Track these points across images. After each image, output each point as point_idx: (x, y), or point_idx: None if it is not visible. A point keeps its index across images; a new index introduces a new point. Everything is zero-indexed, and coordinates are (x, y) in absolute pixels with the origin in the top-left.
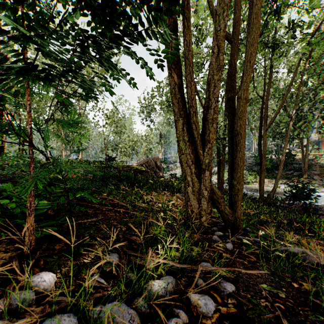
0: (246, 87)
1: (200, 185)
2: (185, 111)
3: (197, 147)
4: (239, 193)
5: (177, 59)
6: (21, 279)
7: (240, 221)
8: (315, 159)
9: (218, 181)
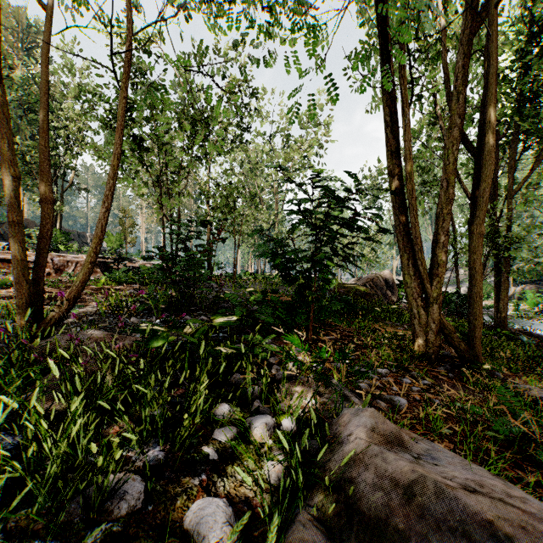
0: (478, 222)
1: (428, 318)
2: (410, 247)
3: (424, 281)
4: (475, 329)
5: (403, 198)
6: None
7: (479, 360)
8: None
9: (495, 316)
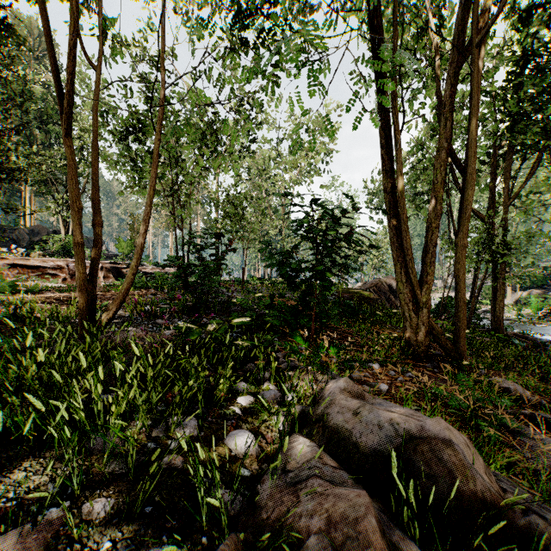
0: (461, 236)
1: (418, 320)
2: (402, 257)
3: (414, 288)
4: (460, 330)
5: (396, 213)
6: None
7: (463, 358)
8: None
9: (493, 319)
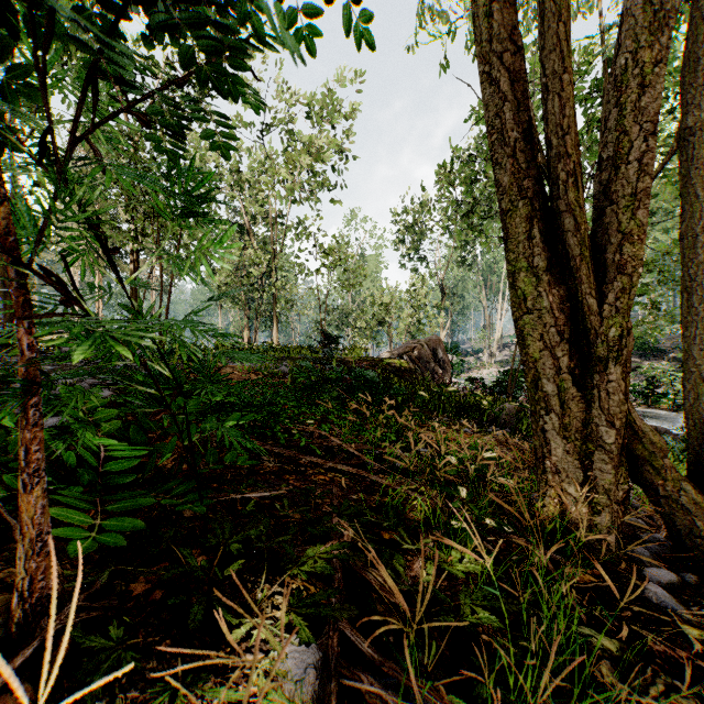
0: None
1: (589, 408)
2: (535, 178)
3: (579, 288)
4: None
5: (511, 24)
6: None
7: None
8: None
9: None
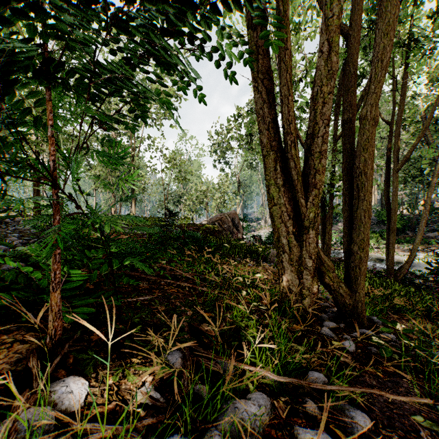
0: (374, 101)
1: (301, 250)
2: (278, 141)
3: (297, 194)
4: (361, 263)
5: (267, 65)
6: (38, 387)
7: (364, 306)
8: None
9: (322, 247)
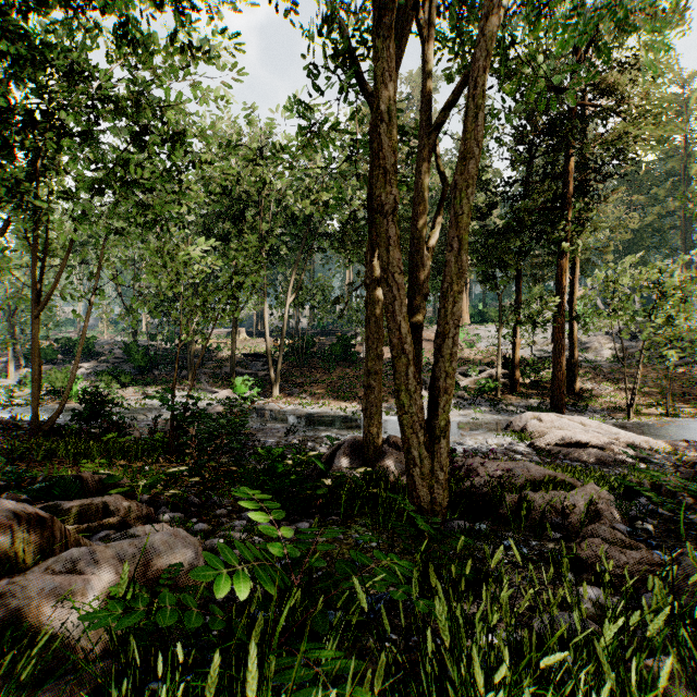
0: None
1: None
2: None
3: None
4: None
5: None
6: None
7: None
8: (219, 349)
9: None
